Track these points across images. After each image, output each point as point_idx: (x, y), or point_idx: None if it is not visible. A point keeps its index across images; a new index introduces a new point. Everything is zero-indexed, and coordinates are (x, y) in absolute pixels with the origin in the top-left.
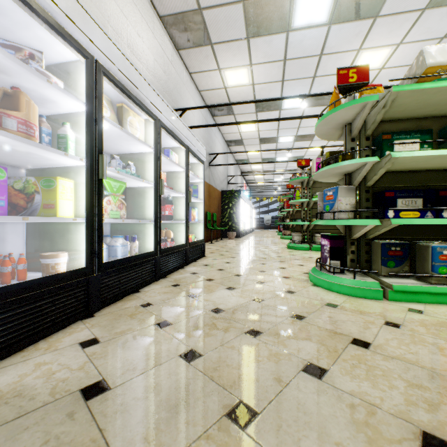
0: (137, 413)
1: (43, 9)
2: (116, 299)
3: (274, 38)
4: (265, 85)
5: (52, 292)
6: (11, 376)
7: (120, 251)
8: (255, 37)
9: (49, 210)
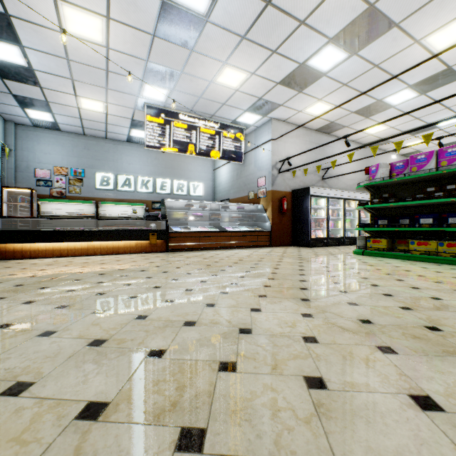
0: (352, 248)
1: (338, 197)
2: (348, 245)
3: (430, 131)
4: (441, 140)
5: (339, 240)
6: (337, 247)
7: (348, 235)
8: (417, 134)
9: (337, 227)
